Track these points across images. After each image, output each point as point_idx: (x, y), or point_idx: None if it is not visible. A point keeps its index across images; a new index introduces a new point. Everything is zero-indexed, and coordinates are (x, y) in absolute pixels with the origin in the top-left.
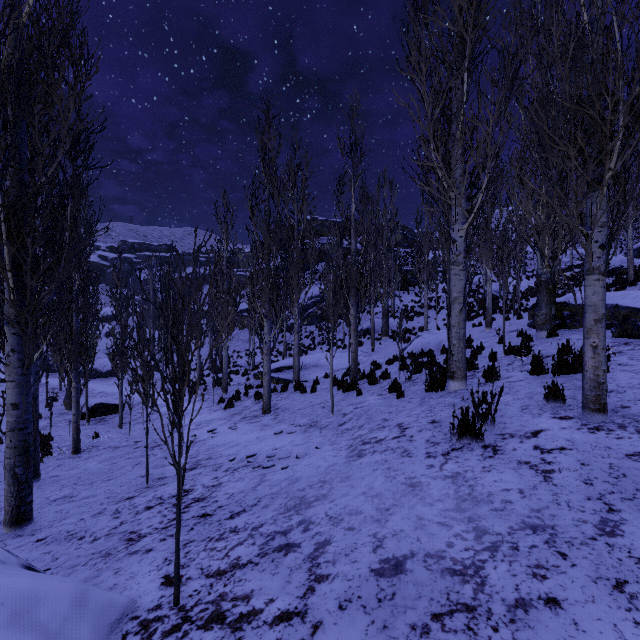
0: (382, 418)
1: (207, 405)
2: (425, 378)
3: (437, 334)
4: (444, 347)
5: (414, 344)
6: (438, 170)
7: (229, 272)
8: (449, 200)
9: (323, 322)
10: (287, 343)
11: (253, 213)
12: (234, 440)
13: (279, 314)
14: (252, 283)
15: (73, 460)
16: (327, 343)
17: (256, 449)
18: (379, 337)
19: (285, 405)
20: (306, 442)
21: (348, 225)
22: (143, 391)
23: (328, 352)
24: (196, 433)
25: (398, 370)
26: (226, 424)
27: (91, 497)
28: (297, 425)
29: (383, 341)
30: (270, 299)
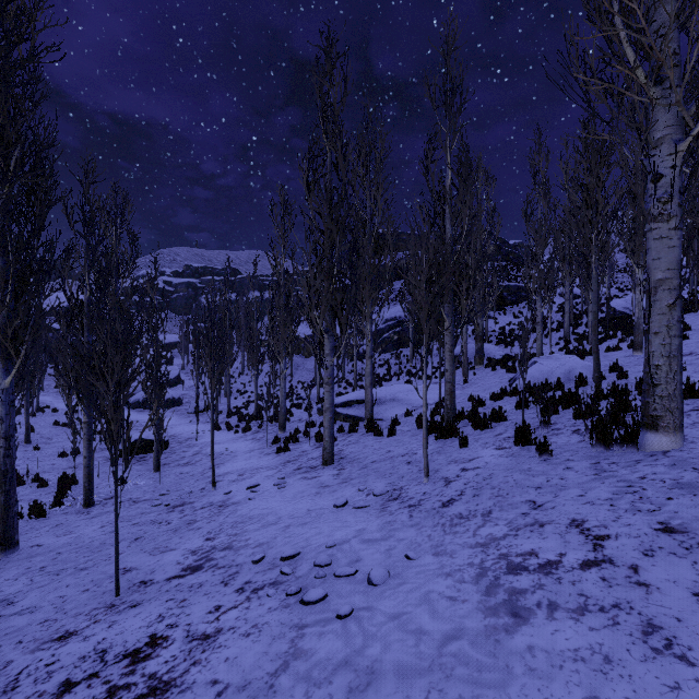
0: (526, 499)
1: (259, 446)
2: (570, 423)
3: (561, 360)
4: (581, 377)
5: (530, 373)
6: (627, 47)
7: (287, 284)
8: (652, 97)
9: (400, 349)
10: (358, 373)
11: (310, 191)
12: (275, 510)
13: (345, 327)
14: (308, 284)
15: (78, 517)
16: (405, 373)
17: (301, 539)
18: (471, 366)
19: (353, 453)
20: (386, 536)
21: (441, 204)
22: (110, 438)
23: (407, 384)
24: (233, 488)
25: (513, 408)
26: (274, 477)
27: (27, 613)
28: (370, 492)
29: (477, 371)
30: (333, 307)
